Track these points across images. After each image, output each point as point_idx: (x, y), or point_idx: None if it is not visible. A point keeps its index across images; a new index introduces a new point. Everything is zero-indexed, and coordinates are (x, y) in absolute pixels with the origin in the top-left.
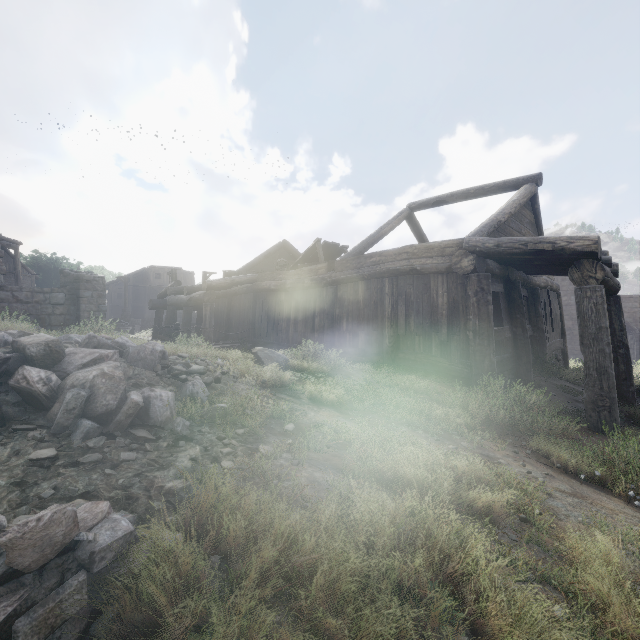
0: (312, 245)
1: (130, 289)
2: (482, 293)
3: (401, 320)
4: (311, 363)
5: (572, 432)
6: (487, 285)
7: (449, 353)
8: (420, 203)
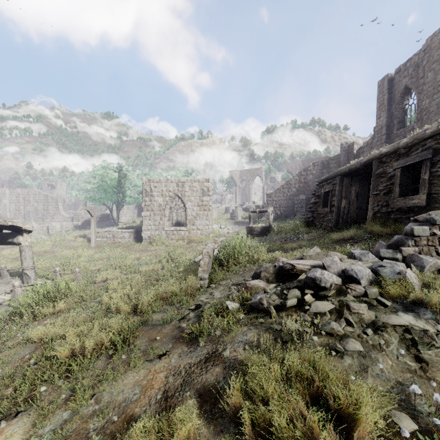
0: None
1: None
2: None
3: None
4: None
5: None
6: None
7: None
8: None
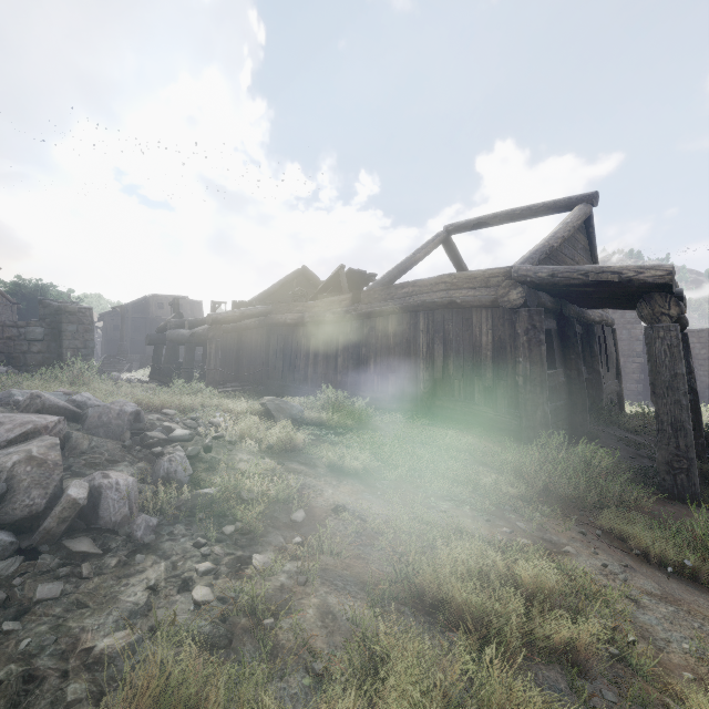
0: (334, 272)
1: (129, 320)
2: (534, 331)
3: (438, 362)
4: (332, 415)
5: (647, 503)
6: (539, 322)
7: (495, 401)
8: (458, 225)
